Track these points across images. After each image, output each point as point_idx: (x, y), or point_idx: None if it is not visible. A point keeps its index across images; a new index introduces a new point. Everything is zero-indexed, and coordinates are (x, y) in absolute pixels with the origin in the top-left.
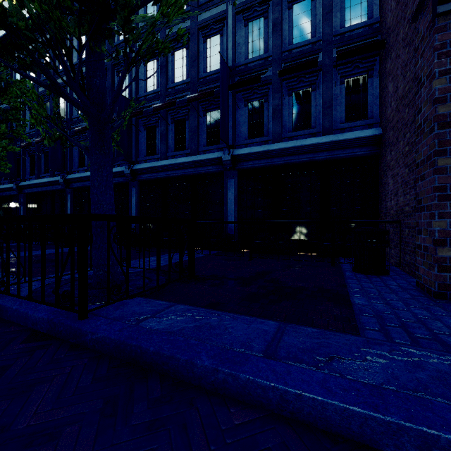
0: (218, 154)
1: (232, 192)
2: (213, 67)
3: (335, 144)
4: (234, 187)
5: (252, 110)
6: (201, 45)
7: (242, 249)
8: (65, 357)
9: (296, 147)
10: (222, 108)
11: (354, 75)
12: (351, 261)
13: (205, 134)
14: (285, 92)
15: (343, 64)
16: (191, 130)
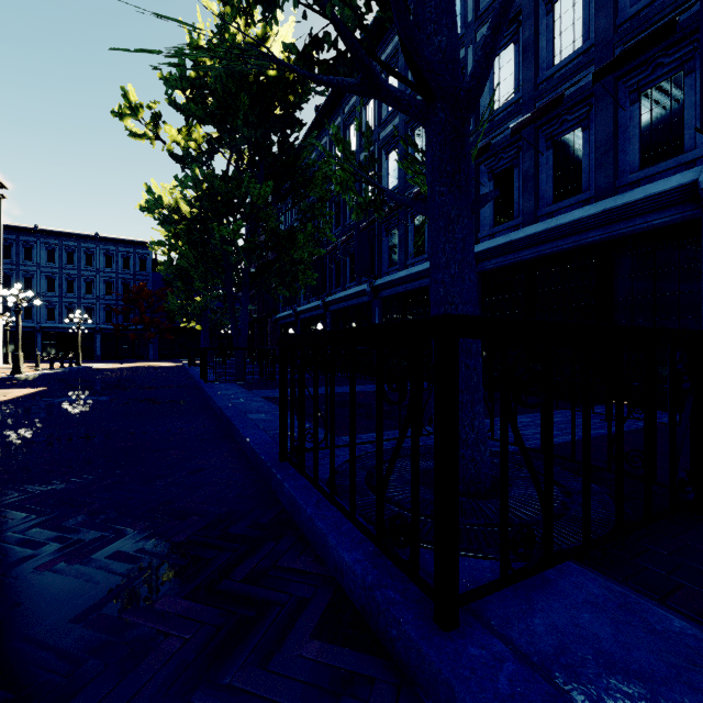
0: (683, 177)
1: None
2: None
3: None
4: None
5: None
6: None
7: None
8: None
9: None
10: None
11: None
12: None
13: (635, 143)
14: None
15: None
16: (596, 146)
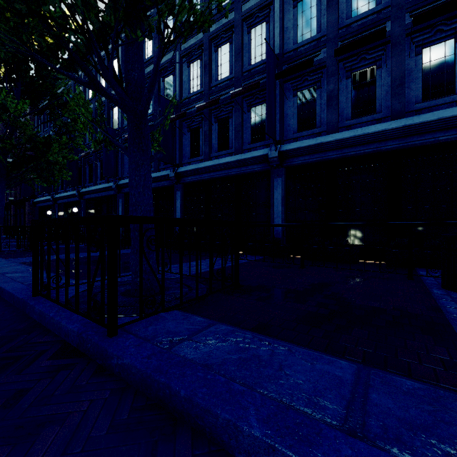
0: (264, 151)
1: (280, 192)
2: (258, 58)
3: (408, 129)
4: (281, 186)
5: (302, 100)
6: (245, 37)
7: (291, 255)
8: (87, 385)
9: (356, 137)
10: (268, 100)
11: (434, 41)
12: (435, 274)
13: (249, 131)
14: (342, 75)
15: (419, 30)
16: (235, 127)
